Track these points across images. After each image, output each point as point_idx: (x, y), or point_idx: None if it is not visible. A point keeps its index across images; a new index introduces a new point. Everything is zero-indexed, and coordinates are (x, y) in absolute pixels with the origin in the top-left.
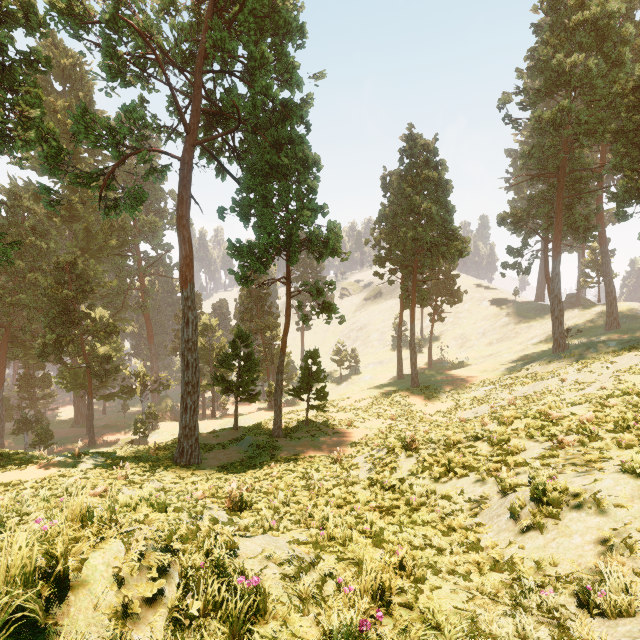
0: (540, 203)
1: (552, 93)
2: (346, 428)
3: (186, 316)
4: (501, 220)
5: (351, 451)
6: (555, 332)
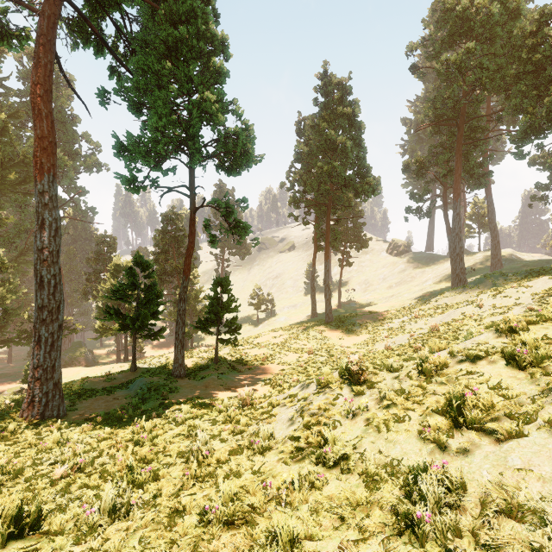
0: (439, 153)
1: (455, 43)
2: (260, 364)
3: (40, 216)
4: (406, 167)
5: (265, 389)
6: (456, 268)
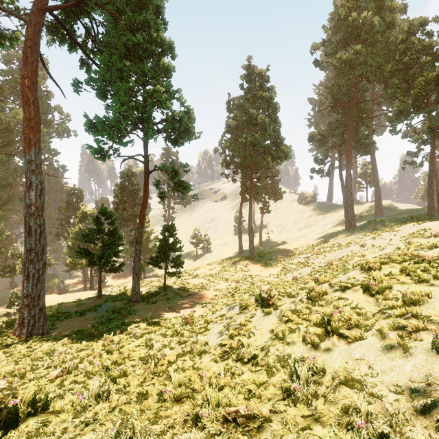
0: (336, 127)
1: (347, 45)
2: (199, 291)
3: (29, 180)
4: (311, 137)
5: (202, 310)
6: (348, 215)
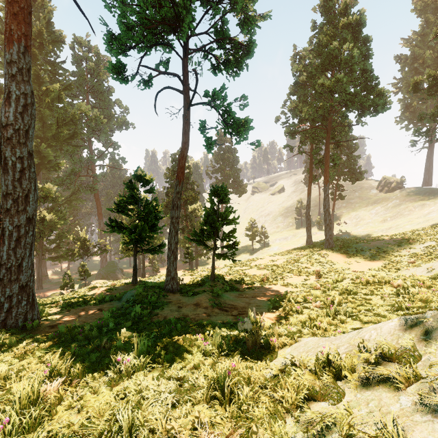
0: None
1: None
2: (261, 284)
3: (7, 89)
4: (416, 84)
5: (275, 315)
6: None
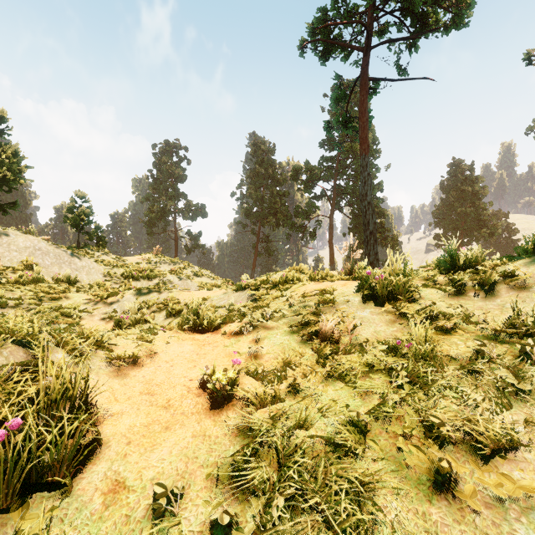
0: None
1: None
2: None
3: None
4: None
5: None
6: None
